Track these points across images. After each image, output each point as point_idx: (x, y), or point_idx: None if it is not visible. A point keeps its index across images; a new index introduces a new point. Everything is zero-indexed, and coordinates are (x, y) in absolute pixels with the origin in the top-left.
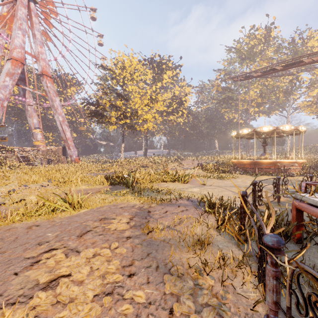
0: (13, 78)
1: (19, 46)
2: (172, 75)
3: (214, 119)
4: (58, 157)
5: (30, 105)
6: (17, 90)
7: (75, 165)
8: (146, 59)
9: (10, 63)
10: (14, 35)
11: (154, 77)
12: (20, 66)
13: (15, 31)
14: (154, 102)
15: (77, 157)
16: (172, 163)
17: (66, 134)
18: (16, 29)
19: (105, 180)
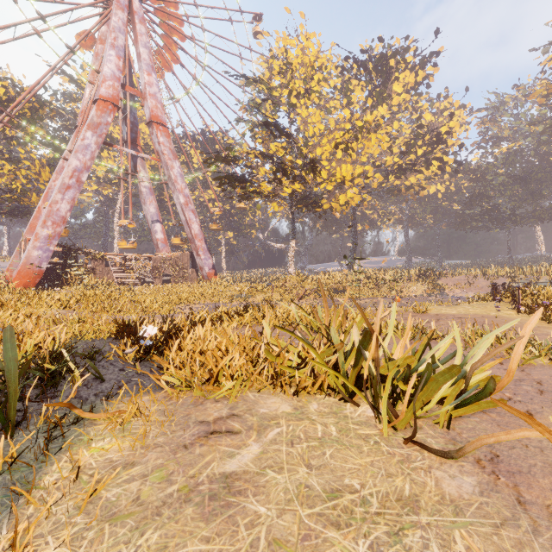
0: (98, 132)
1: (111, 76)
2: (415, 84)
3: (536, 172)
4: (183, 271)
5: (140, 182)
6: (149, 170)
7: (202, 286)
8: (350, 57)
9: (95, 108)
10: (104, 60)
11: (369, 92)
12: (111, 110)
13: (106, 52)
14: (361, 137)
15: (212, 270)
16: (412, 284)
17: (191, 227)
18: (107, 48)
19: None
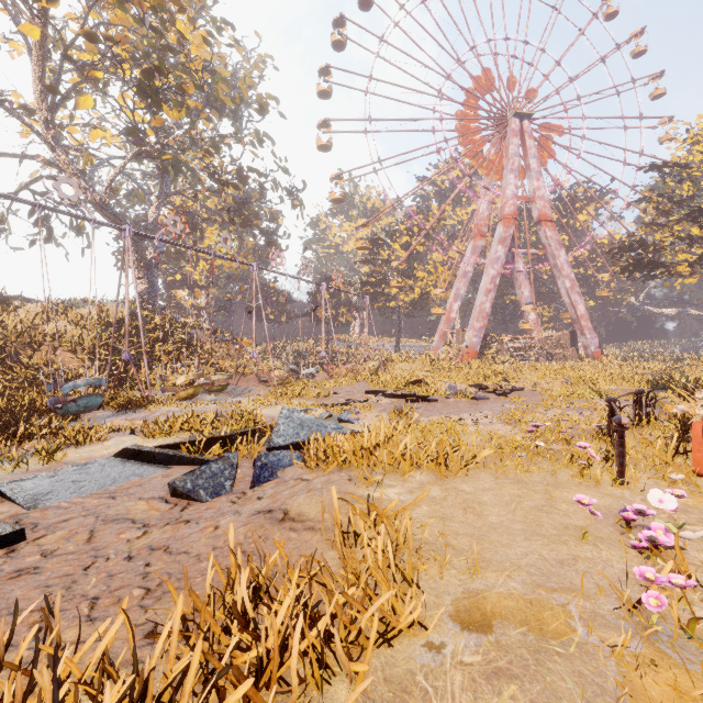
0: (505, 245)
1: (511, 196)
2: None
3: None
4: (563, 350)
5: (520, 272)
6: None
7: (594, 364)
8: None
9: (502, 226)
10: (504, 184)
11: None
12: (512, 223)
13: (506, 177)
14: None
15: (598, 349)
16: None
17: (576, 309)
18: (507, 174)
19: (643, 382)
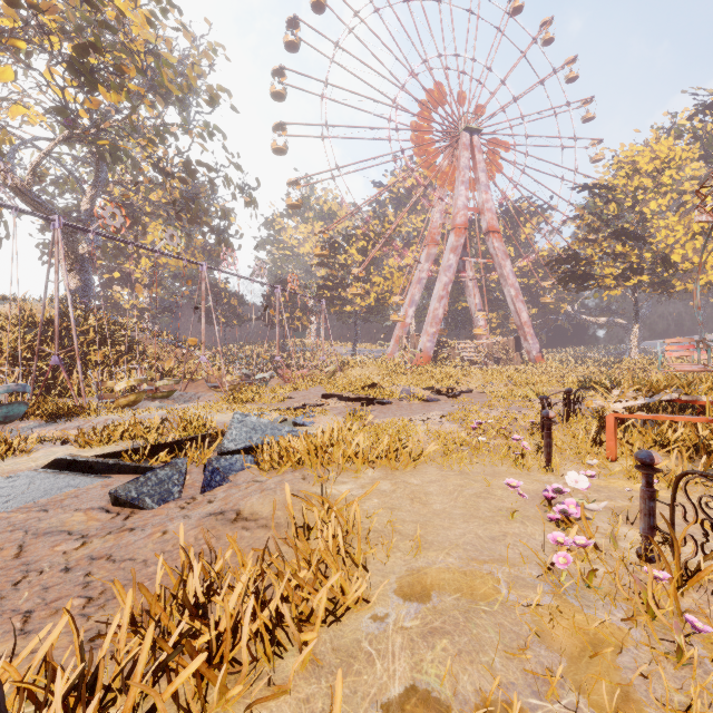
0: (456, 253)
1: (462, 207)
2: None
3: None
4: (509, 354)
5: (471, 280)
6: None
7: (536, 368)
8: None
9: (454, 235)
10: (456, 195)
11: None
12: (463, 233)
13: (457, 189)
14: None
15: (539, 353)
16: None
17: (520, 316)
18: (459, 185)
19: (575, 383)
